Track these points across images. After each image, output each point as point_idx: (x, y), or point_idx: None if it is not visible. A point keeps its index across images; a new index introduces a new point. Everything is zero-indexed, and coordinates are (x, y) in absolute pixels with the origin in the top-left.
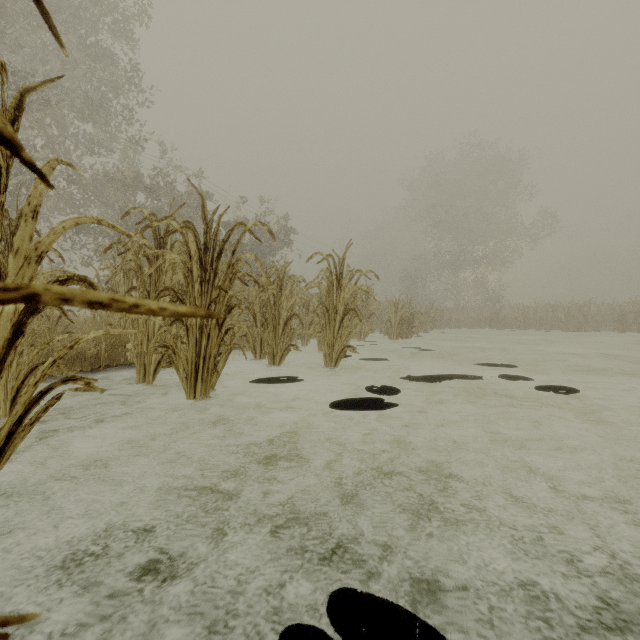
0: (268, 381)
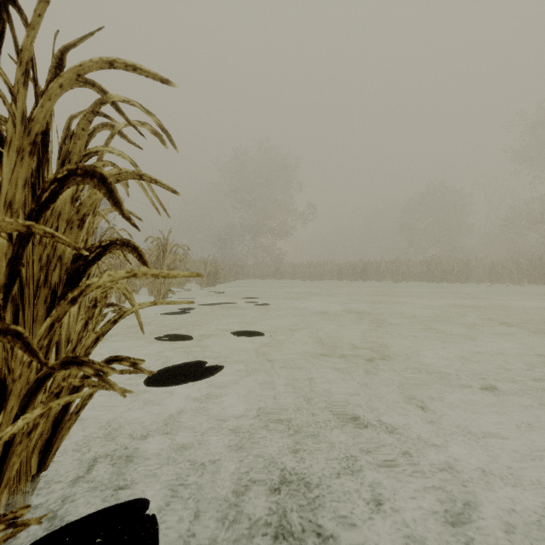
0: None
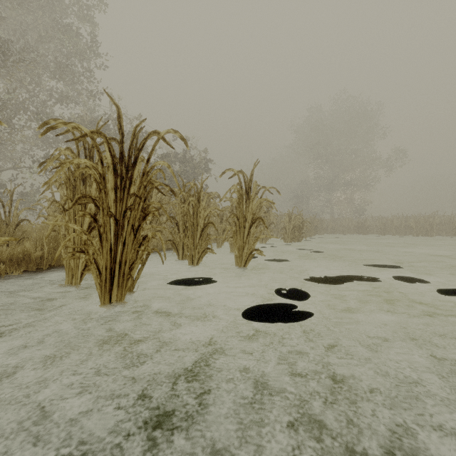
0: (184, 282)
